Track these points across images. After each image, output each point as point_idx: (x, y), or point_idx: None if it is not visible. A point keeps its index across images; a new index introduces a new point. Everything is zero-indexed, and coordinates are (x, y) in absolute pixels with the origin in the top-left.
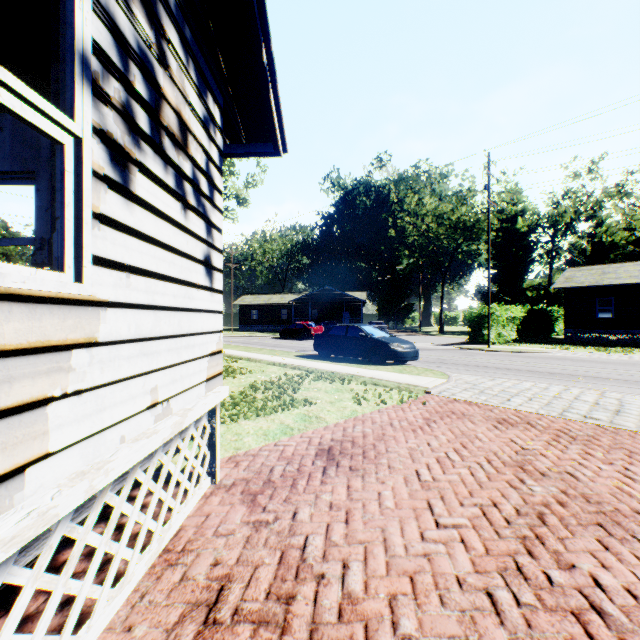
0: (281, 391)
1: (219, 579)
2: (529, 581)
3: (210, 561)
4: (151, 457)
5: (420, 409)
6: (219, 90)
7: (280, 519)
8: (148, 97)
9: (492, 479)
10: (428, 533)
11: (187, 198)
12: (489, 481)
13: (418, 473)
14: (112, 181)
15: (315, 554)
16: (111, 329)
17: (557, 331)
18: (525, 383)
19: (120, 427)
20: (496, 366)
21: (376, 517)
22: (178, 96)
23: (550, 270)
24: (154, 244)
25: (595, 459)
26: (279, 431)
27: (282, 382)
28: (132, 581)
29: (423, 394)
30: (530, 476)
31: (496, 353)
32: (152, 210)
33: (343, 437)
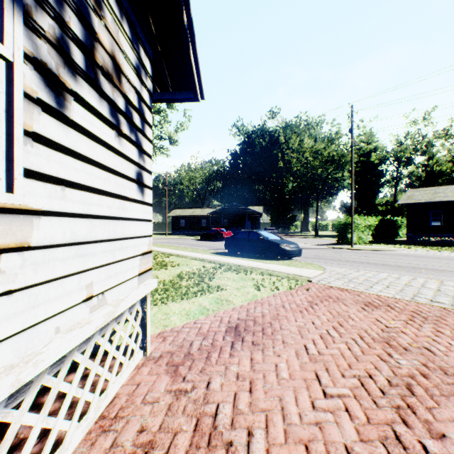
0: (200, 280)
1: (143, 446)
2: (408, 450)
3: (137, 428)
4: (88, 340)
5: (304, 294)
6: (149, 46)
7: (196, 388)
8: (83, 39)
9: (365, 353)
10: (318, 402)
11: (121, 128)
12: (363, 355)
13: (306, 347)
14: (46, 105)
15: (224, 422)
16: (45, 235)
17: (401, 235)
18: (382, 274)
19: (55, 320)
20: (359, 261)
21: (274, 387)
22: (112, 43)
23: (395, 191)
24: (89, 163)
25: (445, 336)
26: (198, 311)
27: (201, 273)
28: (69, 448)
29: (306, 282)
30: (395, 351)
31: (357, 251)
32: (87, 134)
33: (247, 317)
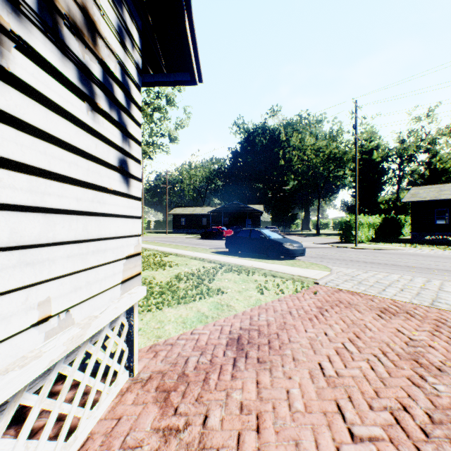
0: (199, 281)
1: None
2: None
3: None
4: (47, 373)
5: (312, 298)
6: (137, 12)
7: (190, 425)
8: None
9: (393, 375)
10: (345, 449)
11: (96, 101)
12: (391, 377)
13: (321, 367)
14: None
15: None
16: None
17: (404, 233)
18: (393, 275)
19: None
20: (365, 261)
21: (287, 424)
22: None
23: (397, 189)
24: (44, 138)
25: None
26: (196, 319)
27: (200, 273)
28: None
29: (313, 284)
30: (428, 372)
31: (362, 250)
32: (41, 99)
33: (250, 326)
